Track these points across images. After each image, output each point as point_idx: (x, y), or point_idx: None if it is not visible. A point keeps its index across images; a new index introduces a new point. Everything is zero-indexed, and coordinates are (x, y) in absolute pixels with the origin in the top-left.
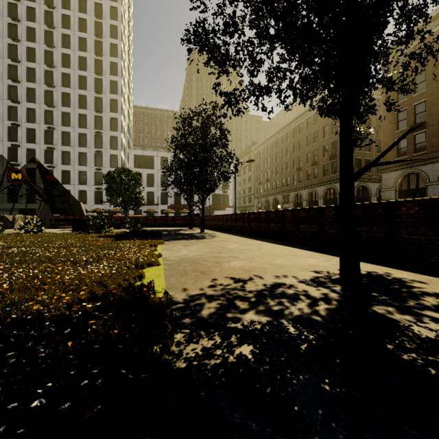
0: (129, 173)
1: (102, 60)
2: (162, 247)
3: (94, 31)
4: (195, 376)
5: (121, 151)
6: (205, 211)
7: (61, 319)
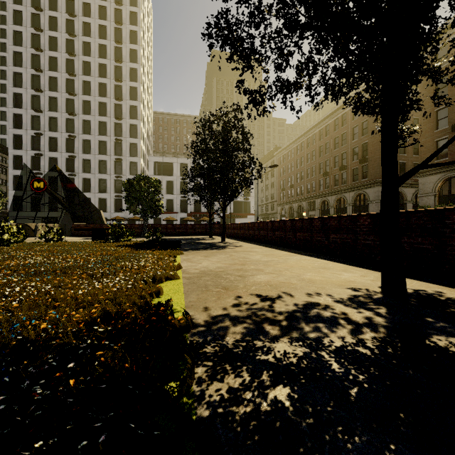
0: (148, 181)
1: (122, 67)
2: (182, 257)
3: (114, 38)
4: (220, 430)
5: (140, 158)
6: (226, 219)
7: (67, 346)
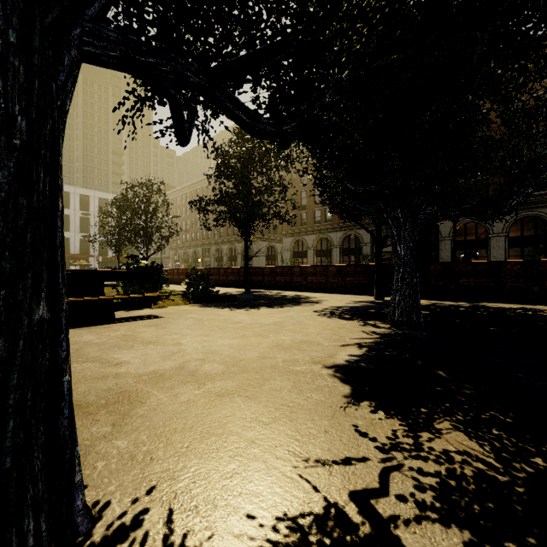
0: None
1: None
2: None
3: None
4: None
5: None
6: (105, 263)
7: None
